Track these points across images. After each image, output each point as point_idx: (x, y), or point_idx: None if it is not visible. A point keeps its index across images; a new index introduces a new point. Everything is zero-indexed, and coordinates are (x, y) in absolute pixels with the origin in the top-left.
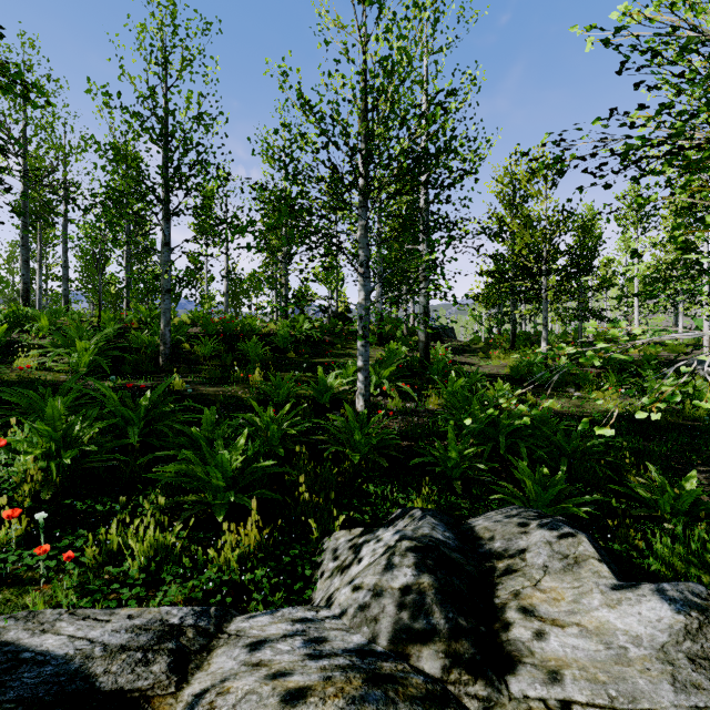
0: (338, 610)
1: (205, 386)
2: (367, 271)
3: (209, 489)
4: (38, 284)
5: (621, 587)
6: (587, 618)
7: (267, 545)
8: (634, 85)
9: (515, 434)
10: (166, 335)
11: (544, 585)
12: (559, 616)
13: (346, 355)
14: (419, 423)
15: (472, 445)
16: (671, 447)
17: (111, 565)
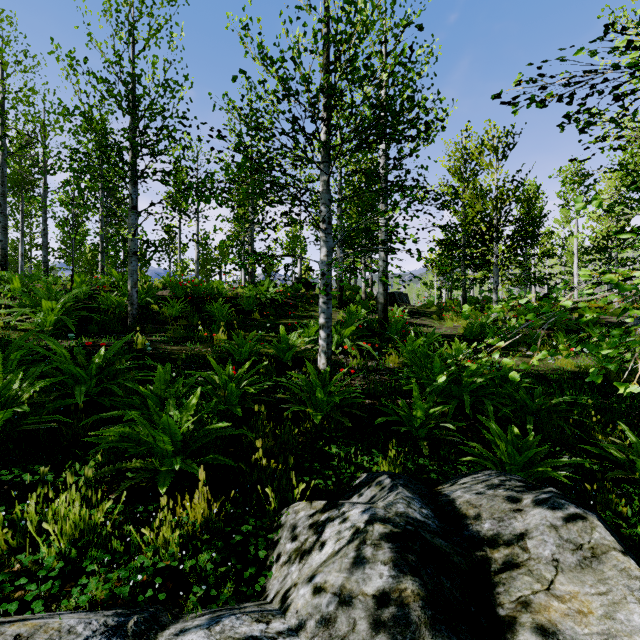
0: (295, 621)
1: (169, 345)
2: (329, 227)
3: (155, 454)
4: (20, 252)
5: None
6: None
7: (217, 520)
8: None
9: (478, 392)
10: (134, 296)
11: (559, 588)
12: None
13: (309, 317)
14: (381, 381)
15: (435, 403)
16: (630, 404)
17: (27, 550)
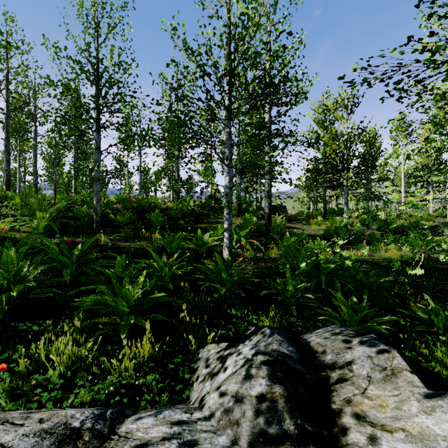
0: (208, 412)
1: (122, 242)
2: (231, 163)
3: (117, 314)
4: (18, 177)
5: (433, 395)
6: (410, 424)
7: (158, 355)
8: (428, 16)
9: (331, 274)
10: (98, 208)
11: (370, 393)
12: (386, 421)
13: (217, 222)
14: (266, 266)
15: (302, 281)
16: (435, 282)
17: (39, 372)
